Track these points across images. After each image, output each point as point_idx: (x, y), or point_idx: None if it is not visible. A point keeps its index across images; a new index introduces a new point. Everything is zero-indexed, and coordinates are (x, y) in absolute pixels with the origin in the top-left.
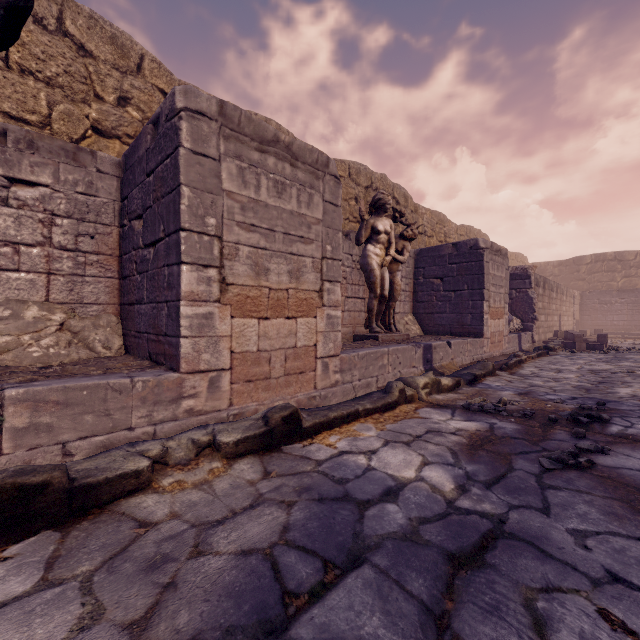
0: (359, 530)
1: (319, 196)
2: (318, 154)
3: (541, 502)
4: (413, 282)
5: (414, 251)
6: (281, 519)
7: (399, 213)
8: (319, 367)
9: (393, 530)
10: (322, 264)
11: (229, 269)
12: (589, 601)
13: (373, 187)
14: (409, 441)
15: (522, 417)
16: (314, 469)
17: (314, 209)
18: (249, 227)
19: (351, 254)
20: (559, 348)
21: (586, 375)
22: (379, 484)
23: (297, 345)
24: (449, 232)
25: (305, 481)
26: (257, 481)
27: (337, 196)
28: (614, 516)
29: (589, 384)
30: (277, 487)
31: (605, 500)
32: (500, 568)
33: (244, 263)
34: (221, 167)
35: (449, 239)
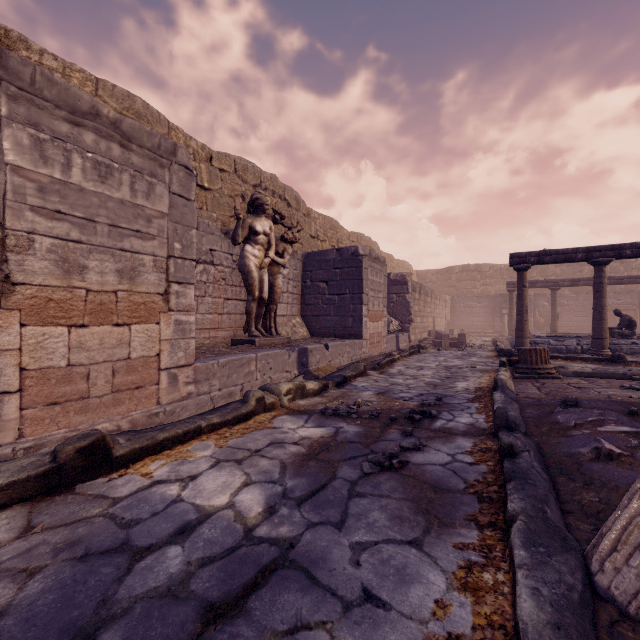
0: (112, 594)
1: (164, 187)
2: (161, 139)
3: (341, 515)
4: (301, 285)
5: (302, 254)
6: (3, 600)
7: (279, 215)
8: (164, 379)
9: (157, 585)
10: (169, 263)
11: (18, 265)
12: (331, 634)
13: (262, 186)
14: (244, 458)
15: (368, 418)
16: (103, 512)
17: (157, 201)
18: (53, 214)
19: (231, 254)
20: (430, 346)
21: (440, 371)
22: (176, 520)
23: (132, 356)
24: (341, 238)
25: (79, 532)
26: (6, 543)
27: (189, 189)
28: (399, 520)
29: (439, 380)
30: (31, 548)
31: (399, 502)
32: (255, 613)
33: (44, 258)
34: (2, 133)
35: (341, 244)
